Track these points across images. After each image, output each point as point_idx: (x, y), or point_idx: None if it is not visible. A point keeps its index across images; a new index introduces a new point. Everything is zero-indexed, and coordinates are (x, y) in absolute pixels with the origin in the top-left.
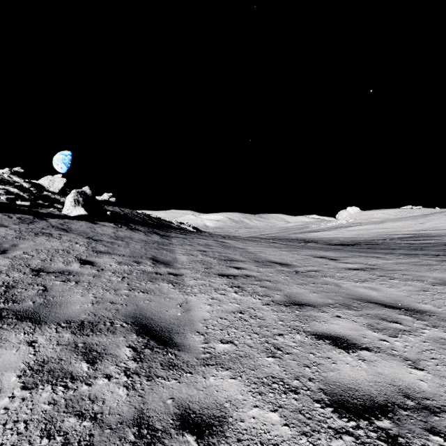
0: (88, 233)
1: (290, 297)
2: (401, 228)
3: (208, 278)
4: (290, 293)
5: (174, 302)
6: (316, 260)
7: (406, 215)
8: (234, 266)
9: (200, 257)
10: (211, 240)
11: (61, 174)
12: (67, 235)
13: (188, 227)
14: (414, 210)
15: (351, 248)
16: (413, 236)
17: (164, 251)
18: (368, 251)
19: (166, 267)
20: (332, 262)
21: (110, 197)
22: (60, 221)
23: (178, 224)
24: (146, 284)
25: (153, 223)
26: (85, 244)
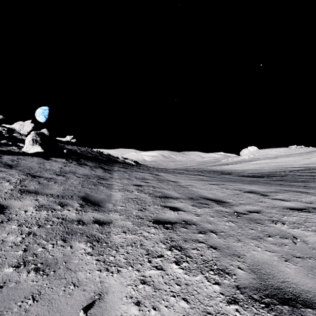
0: (33, 168)
1: (261, 275)
2: (293, 162)
3: (140, 229)
4: (255, 262)
5: (78, 299)
6: (248, 196)
7: (293, 152)
8: (170, 206)
9: (135, 193)
10: (147, 173)
11: (30, 120)
12: (6, 172)
13: (130, 161)
14: (298, 149)
15: (265, 180)
16: (306, 169)
17: (101, 186)
18: (284, 183)
19: (95, 210)
20: (265, 198)
21: (71, 139)
22: (14, 157)
23: (123, 159)
24: (53, 248)
25: (102, 158)
26: (17, 181)
